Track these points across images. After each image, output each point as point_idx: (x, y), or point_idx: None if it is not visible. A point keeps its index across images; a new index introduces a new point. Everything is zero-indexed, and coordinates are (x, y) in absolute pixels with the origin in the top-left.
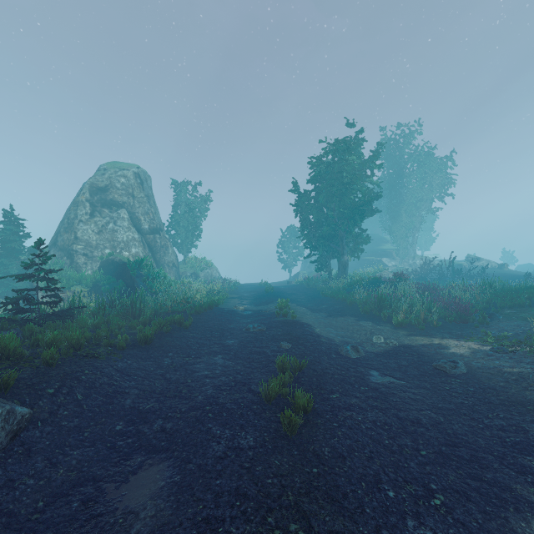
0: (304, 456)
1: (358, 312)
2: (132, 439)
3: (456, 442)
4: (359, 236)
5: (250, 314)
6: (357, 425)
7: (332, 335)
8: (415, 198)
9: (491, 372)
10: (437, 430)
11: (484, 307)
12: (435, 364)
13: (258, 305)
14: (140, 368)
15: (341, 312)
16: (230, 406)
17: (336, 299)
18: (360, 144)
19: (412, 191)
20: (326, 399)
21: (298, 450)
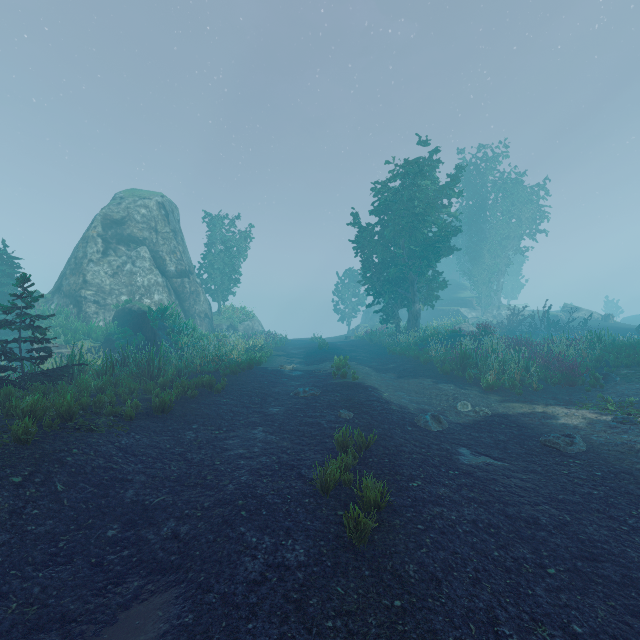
0: (380, 579)
1: (435, 372)
2: (129, 550)
3: (596, 554)
4: (433, 280)
5: (300, 375)
6: (451, 528)
7: (404, 400)
8: (501, 235)
9: (621, 450)
10: (564, 534)
11: (593, 366)
12: (544, 439)
13: (309, 364)
14: (152, 445)
15: (414, 372)
16: (272, 500)
17: (407, 357)
18: (435, 167)
19: (497, 227)
20: (404, 488)
21: (370, 569)
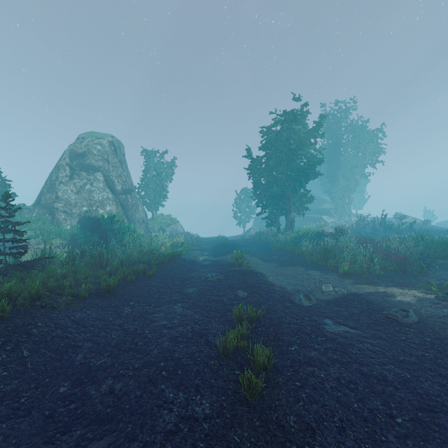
0: (268, 429)
1: (306, 262)
2: (75, 404)
3: (432, 406)
4: (304, 196)
5: (209, 264)
6: (321, 384)
7: (284, 283)
8: (351, 164)
9: (443, 321)
10: (406, 389)
11: (418, 258)
12: (387, 312)
13: (216, 256)
14: (99, 318)
15: (291, 262)
16: (186, 362)
17: (285, 251)
18: (305, 116)
19: (348, 158)
20: (285, 352)
21: (260, 420)
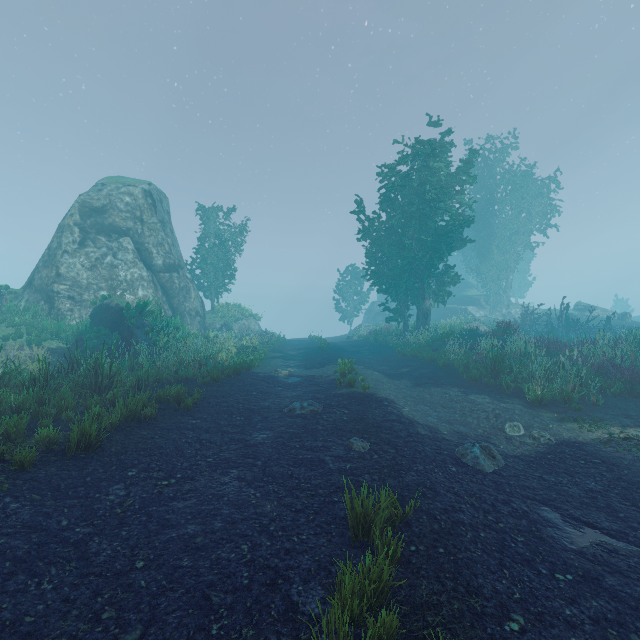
0: None
1: (460, 379)
2: None
3: None
4: (445, 274)
5: (297, 383)
6: None
7: (432, 419)
8: (510, 230)
9: None
10: None
11: None
12: None
13: (309, 368)
14: (32, 524)
15: (434, 379)
16: None
17: (420, 360)
18: (447, 151)
19: (505, 221)
20: None
21: None
